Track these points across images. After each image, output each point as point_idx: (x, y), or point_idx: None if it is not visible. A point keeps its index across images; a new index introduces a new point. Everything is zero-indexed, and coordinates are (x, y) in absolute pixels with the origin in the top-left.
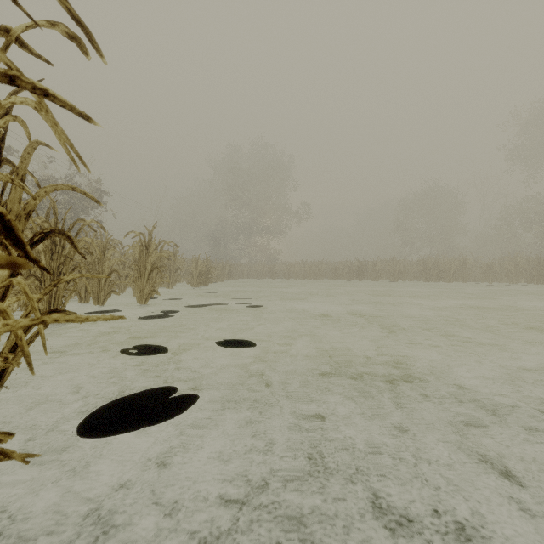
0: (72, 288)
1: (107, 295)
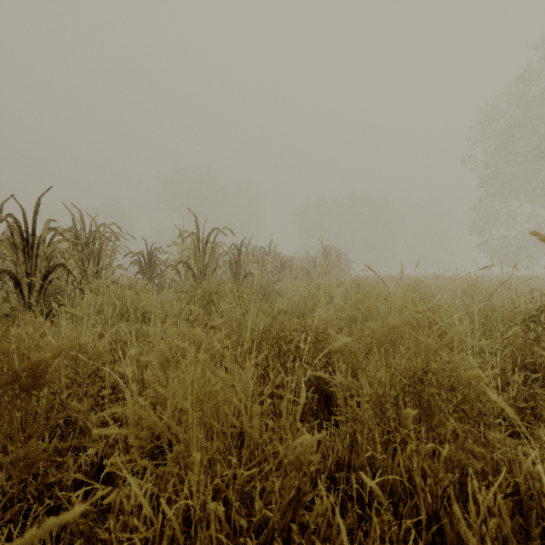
0: None
1: None
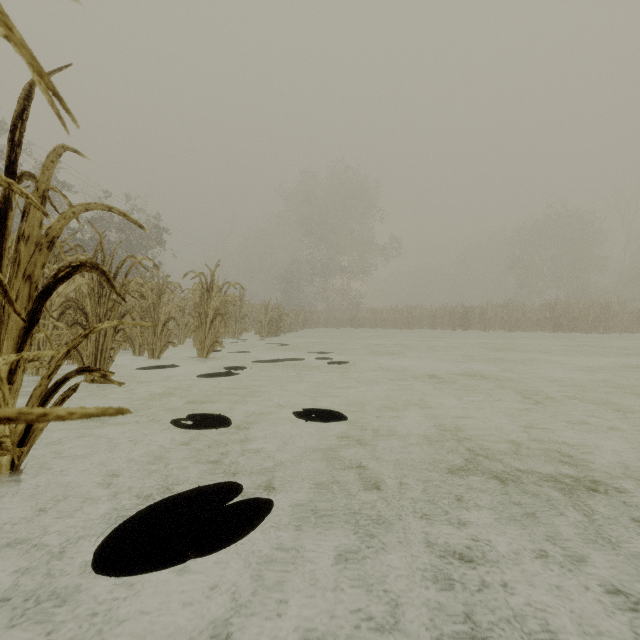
0: (121, 339)
1: (163, 347)
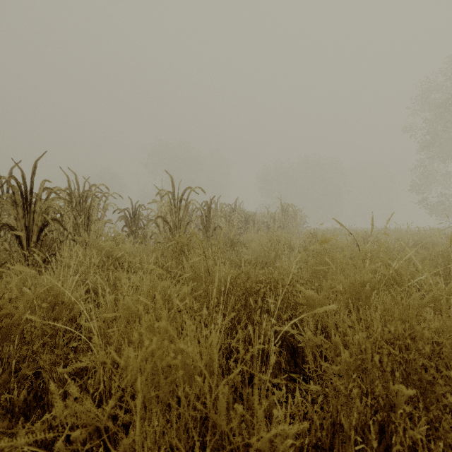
0: None
1: None
